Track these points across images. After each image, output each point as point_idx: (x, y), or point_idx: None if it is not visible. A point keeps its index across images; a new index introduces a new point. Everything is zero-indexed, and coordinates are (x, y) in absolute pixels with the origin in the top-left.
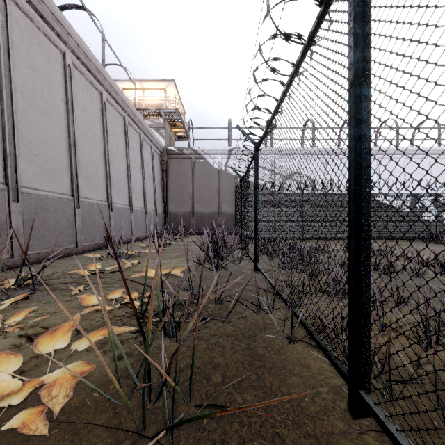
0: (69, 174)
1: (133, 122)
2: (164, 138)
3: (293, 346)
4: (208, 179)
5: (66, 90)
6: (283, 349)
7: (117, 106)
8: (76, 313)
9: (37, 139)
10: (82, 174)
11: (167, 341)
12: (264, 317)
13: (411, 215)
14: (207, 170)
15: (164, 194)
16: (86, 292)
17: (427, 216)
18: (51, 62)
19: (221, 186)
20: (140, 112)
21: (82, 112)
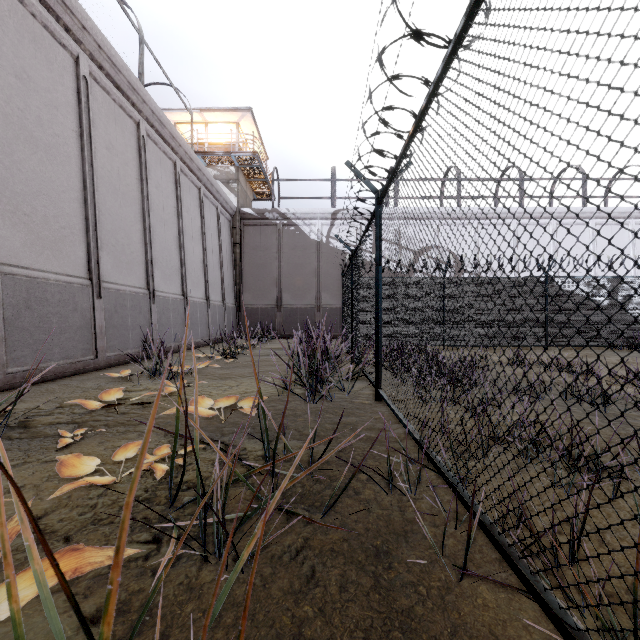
0: (85, 245)
1: (189, 170)
2: (236, 195)
3: (473, 586)
4: (302, 256)
5: (80, 115)
6: (451, 594)
7: (164, 144)
8: (52, 490)
9: (31, 189)
10: (106, 247)
11: (208, 566)
12: (402, 502)
13: (610, 310)
14: (300, 243)
15: (236, 278)
16: (86, 442)
17: (635, 311)
18: (54, 70)
19: (321, 267)
20: (201, 156)
21: (107, 151)
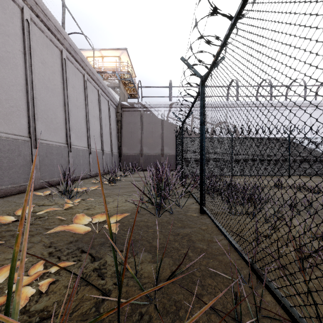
0: (27, 117)
1: (92, 80)
2: (119, 95)
3: None
4: (154, 127)
5: (24, 41)
6: None
7: (77, 64)
8: None
9: None
10: (40, 119)
11: None
12: None
13: None
14: (153, 120)
15: (119, 139)
16: None
17: None
18: (7, 13)
19: (164, 133)
20: (100, 74)
21: (41, 65)
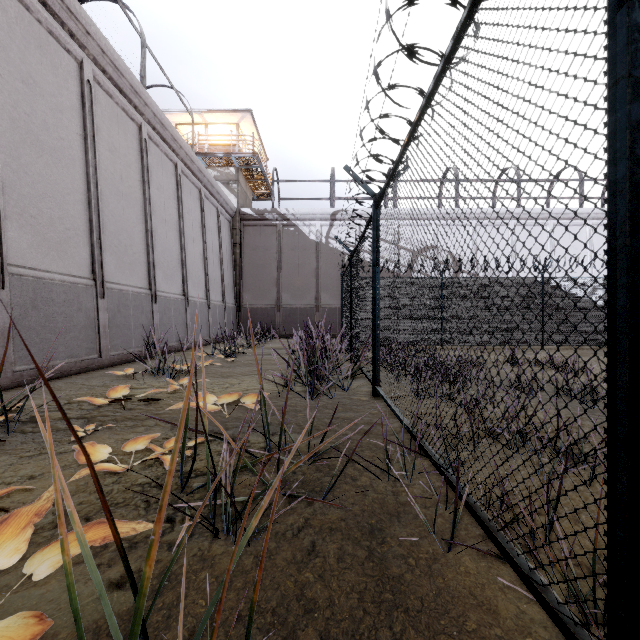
0: (89, 246)
1: (190, 171)
2: (236, 195)
3: (457, 557)
4: (302, 257)
5: (84, 118)
6: (438, 563)
7: (165, 146)
8: (69, 477)
9: (37, 192)
10: (109, 248)
11: (218, 541)
12: (395, 488)
13: (605, 310)
14: (300, 243)
15: (236, 278)
16: (97, 436)
17: None
18: (59, 74)
19: (320, 267)
20: (201, 157)
21: (110, 154)
